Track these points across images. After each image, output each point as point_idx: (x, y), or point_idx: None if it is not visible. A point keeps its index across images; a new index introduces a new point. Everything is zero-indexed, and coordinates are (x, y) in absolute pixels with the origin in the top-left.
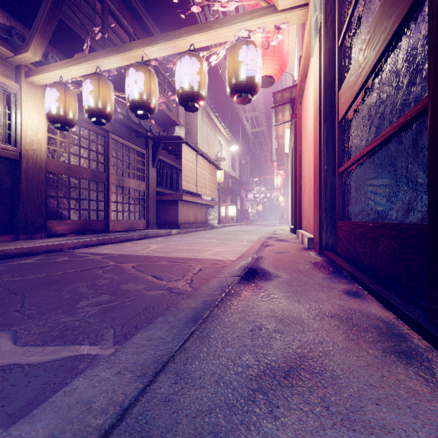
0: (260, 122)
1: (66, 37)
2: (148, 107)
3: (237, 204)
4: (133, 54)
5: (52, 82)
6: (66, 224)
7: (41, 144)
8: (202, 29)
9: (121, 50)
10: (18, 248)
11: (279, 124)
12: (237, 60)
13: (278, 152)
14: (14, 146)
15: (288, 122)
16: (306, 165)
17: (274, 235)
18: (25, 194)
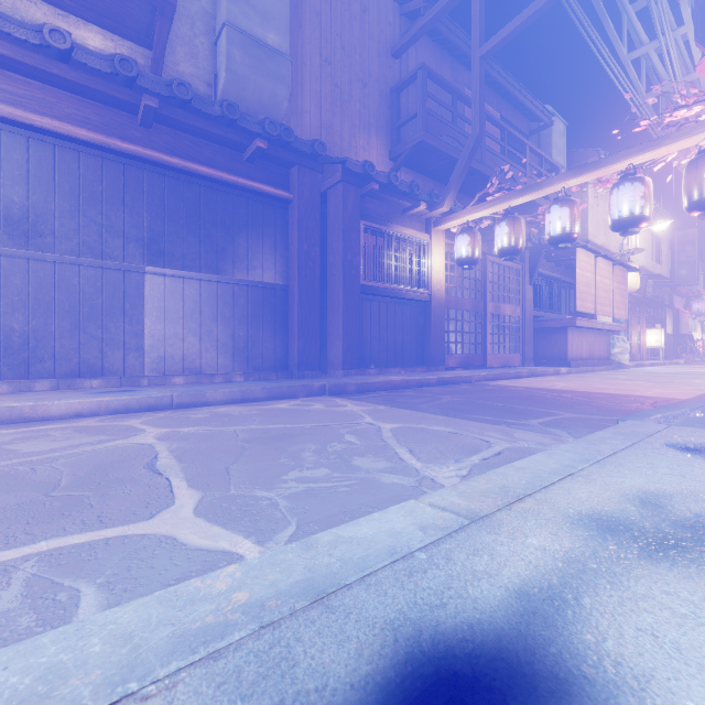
0: None
1: (449, 168)
2: (572, 239)
3: (664, 324)
4: (553, 188)
5: (455, 225)
6: (454, 358)
7: (441, 284)
8: (647, 149)
9: (539, 188)
10: (449, 377)
11: None
12: (701, 178)
13: None
14: (427, 290)
15: None
16: None
17: None
18: (433, 331)
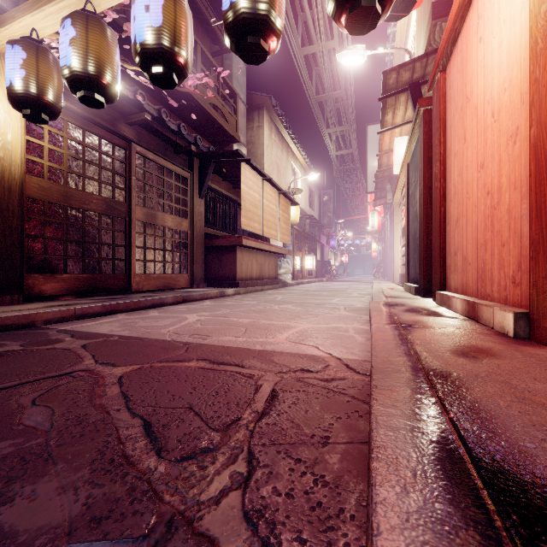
0: (348, 141)
1: None
2: (173, 58)
3: (316, 253)
4: None
5: None
6: (60, 281)
7: (11, 151)
8: None
9: None
10: None
11: (386, 131)
12: None
13: (379, 178)
14: None
15: (400, 126)
16: (467, 171)
17: (391, 298)
18: None
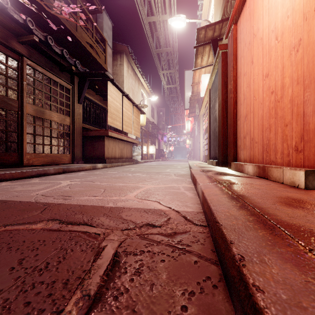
0: (174, 80)
1: None
2: None
3: (155, 144)
4: None
5: None
6: None
7: None
8: None
9: None
10: None
11: (197, 69)
12: None
13: (191, 100)
14: None
15: (205, 67)
16: (254, 82)
17: (203, 167)
18: None
